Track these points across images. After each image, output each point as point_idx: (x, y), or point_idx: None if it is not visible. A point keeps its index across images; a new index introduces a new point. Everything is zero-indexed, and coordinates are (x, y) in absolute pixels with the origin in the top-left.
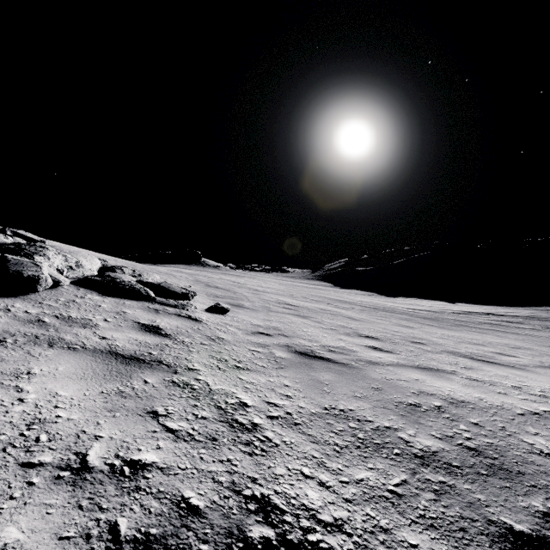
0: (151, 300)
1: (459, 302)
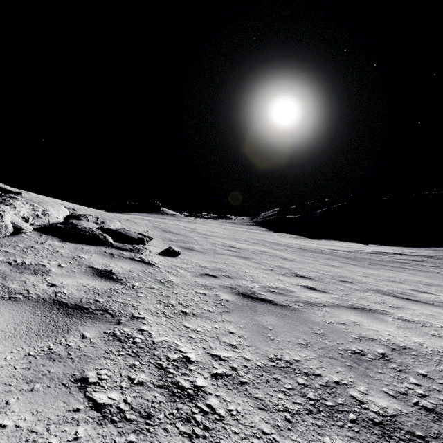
0: (109, 245)
1: (371, 244)
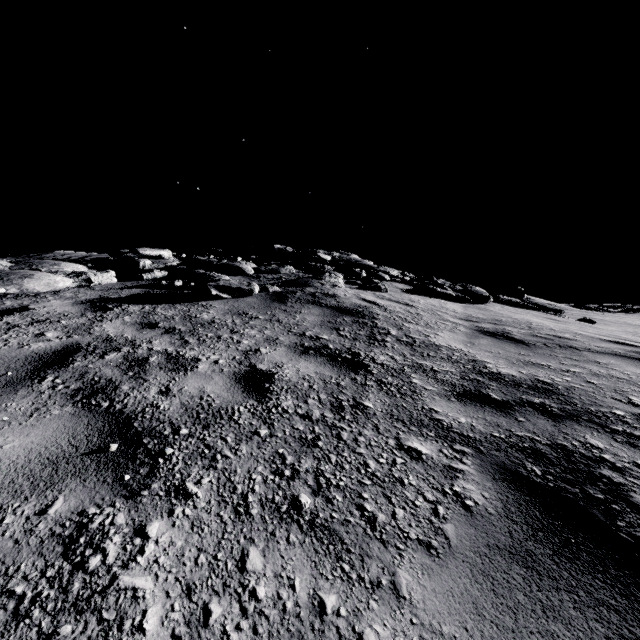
0: (538, 311)
1: None
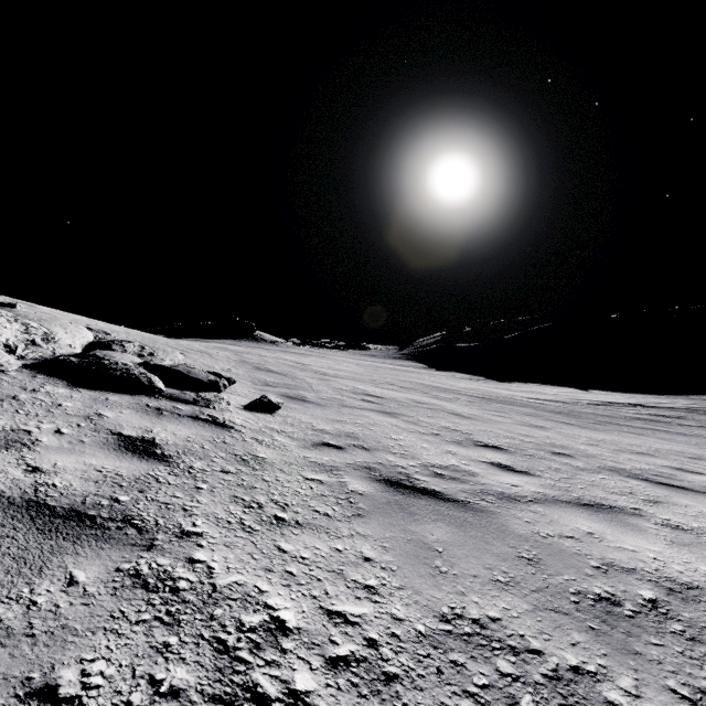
0: (156, 393)
1: (593, 389)
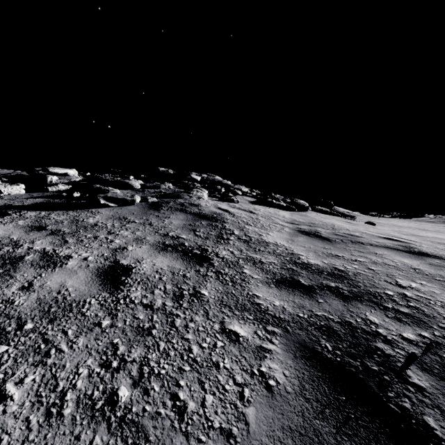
0: (340, 216)
1: None
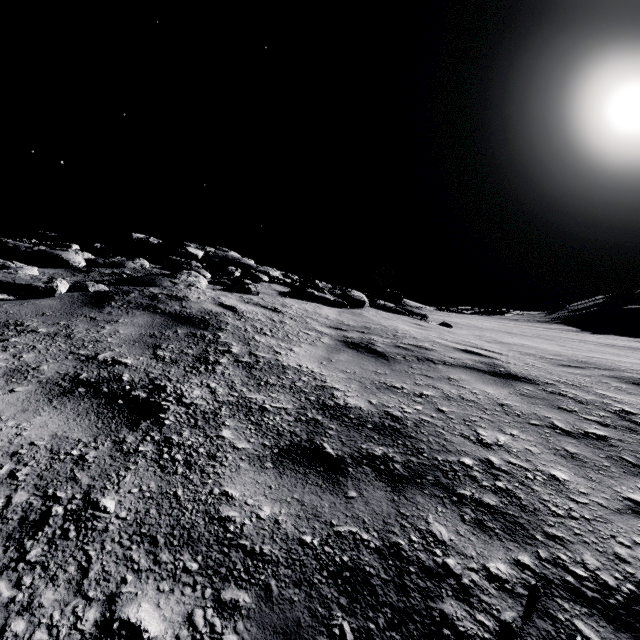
0: (407, 316)
1: None
